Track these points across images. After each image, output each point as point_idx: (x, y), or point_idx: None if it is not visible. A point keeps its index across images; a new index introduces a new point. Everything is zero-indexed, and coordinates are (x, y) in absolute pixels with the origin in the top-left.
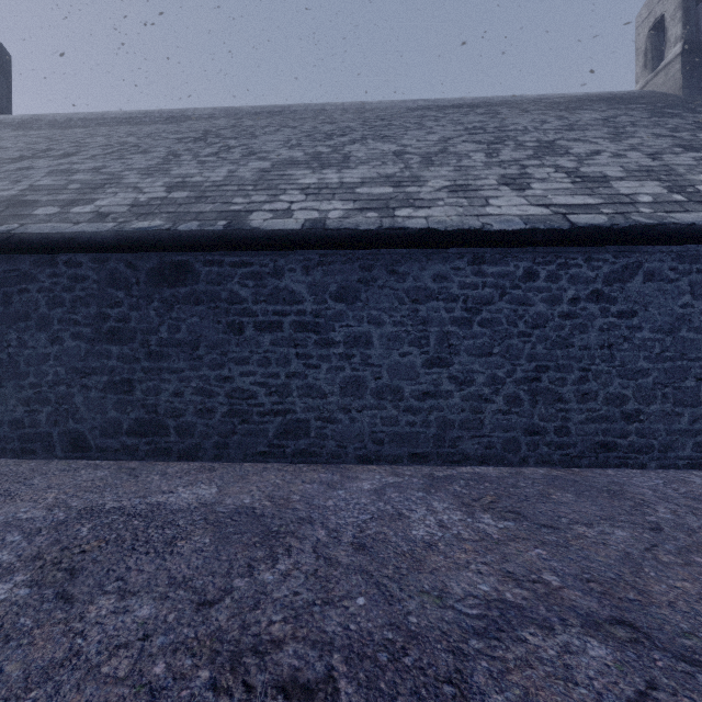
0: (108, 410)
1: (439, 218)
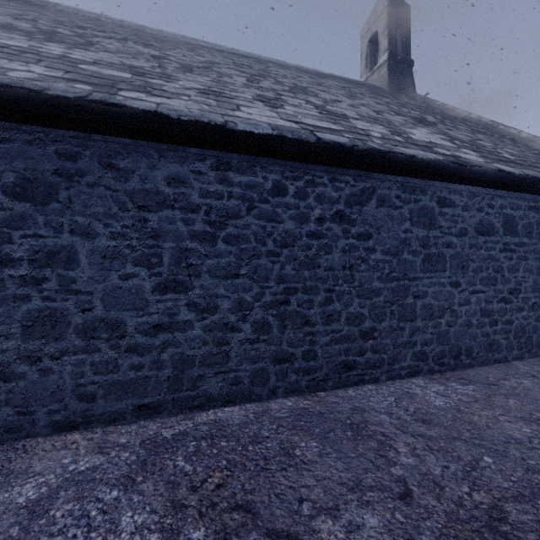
0: None
1: (175, 107)
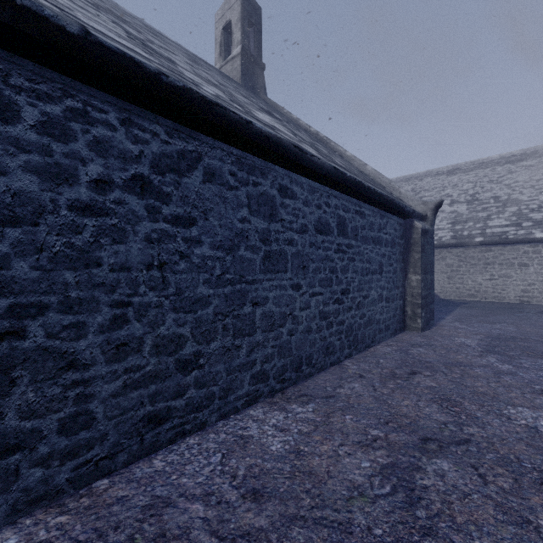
0: None
1: None
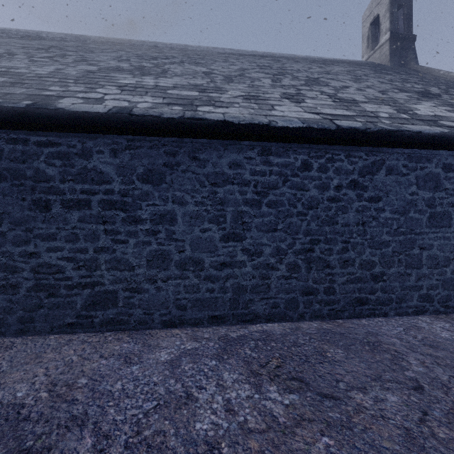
0: None
1: (234, 114)
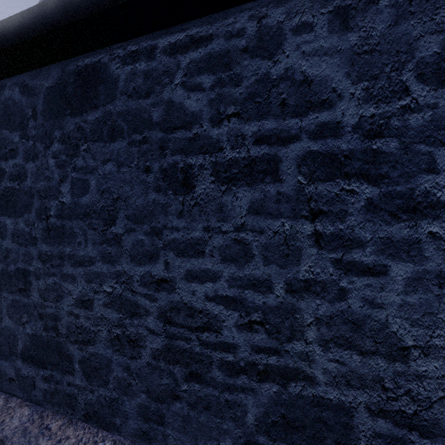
0: (2, 316)
1: None
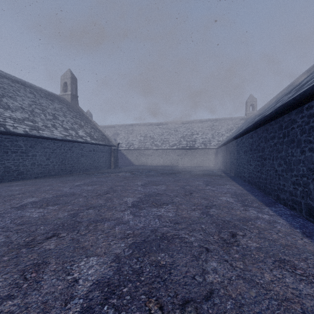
0: None
1: (48, 135)
